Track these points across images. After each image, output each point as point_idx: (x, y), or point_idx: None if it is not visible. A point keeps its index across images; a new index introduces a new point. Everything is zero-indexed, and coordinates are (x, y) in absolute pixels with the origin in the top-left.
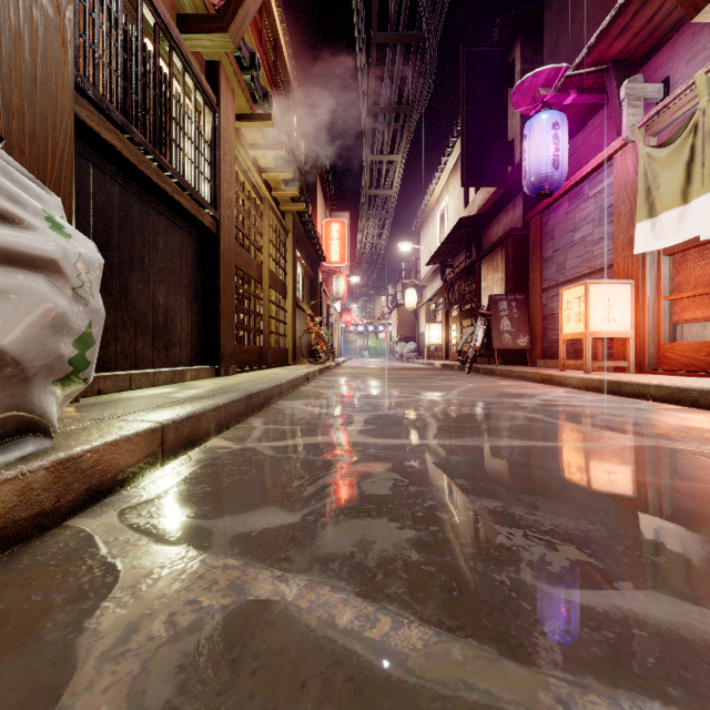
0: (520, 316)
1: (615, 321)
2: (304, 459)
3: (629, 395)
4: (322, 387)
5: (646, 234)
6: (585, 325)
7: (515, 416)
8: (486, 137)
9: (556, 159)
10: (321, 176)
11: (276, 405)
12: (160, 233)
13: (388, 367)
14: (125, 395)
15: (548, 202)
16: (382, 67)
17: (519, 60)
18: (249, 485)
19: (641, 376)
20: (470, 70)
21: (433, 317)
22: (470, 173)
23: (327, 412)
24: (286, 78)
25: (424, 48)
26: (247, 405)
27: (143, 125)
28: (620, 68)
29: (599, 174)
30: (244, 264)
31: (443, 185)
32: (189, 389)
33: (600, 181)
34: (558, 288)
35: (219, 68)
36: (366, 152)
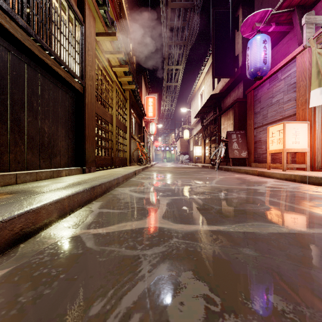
0: (242, 142)
1: (299, 143)
2: (116, 255)
3: (315, 184)
4: (142, 178)
5: (317, 96)
6: (283, 145)
7: (261, 200)
8: (224, 53)
9: (265, 59)
10: (144, 76)
11: (113, 191)
12: (45, 89)
13: (176, 167)
14: (4, 189)
15: (258, 83)
16: (173, 22)
17: (241, 15)
18: (39, 313)
19: (317, 173)
20: (217, 20)
21: (196, 143)
22: (217, 71)
23: (143, 196)
24: (126, 23)
25: (194, 10)
26: (91, 194)
27: (28, 18)
28: (300, 9)
29: (287, 67)
30: (102, 113)
31: (201, 80)
32: (55, 183)
33: (288, 70)
34: (263, 127)
35: (84, 1)
36: (165, 65)
